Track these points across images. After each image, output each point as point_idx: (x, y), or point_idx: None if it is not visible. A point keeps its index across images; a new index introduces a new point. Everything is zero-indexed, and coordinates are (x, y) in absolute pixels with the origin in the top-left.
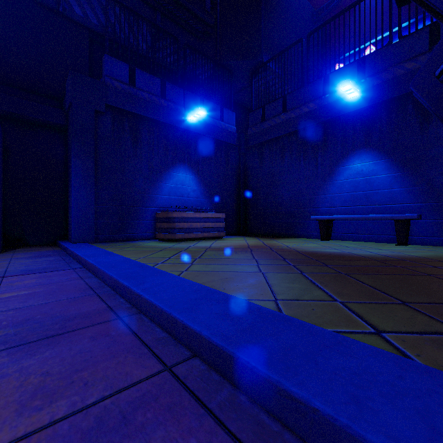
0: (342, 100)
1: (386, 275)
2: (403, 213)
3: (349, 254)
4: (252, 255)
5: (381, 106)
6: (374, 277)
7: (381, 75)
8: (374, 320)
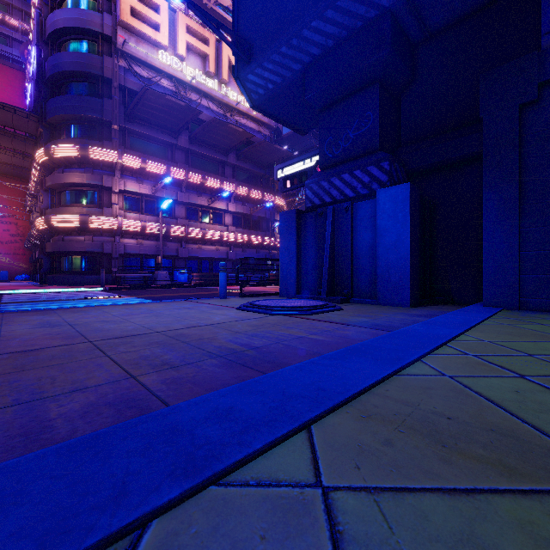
0: None
1: None
2: None
3: None
4: None
5: None
6: None
7: None
8: None
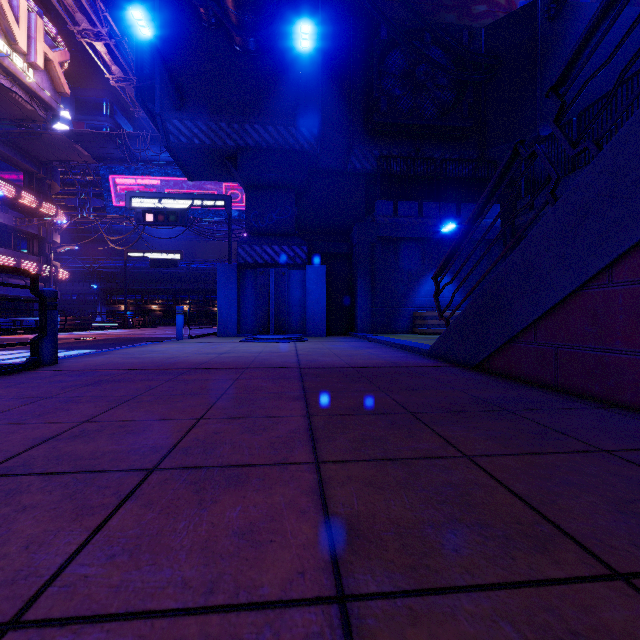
0: None
1: None
2: None
3: None
4: None
5: None
6: None
7: None
8: None
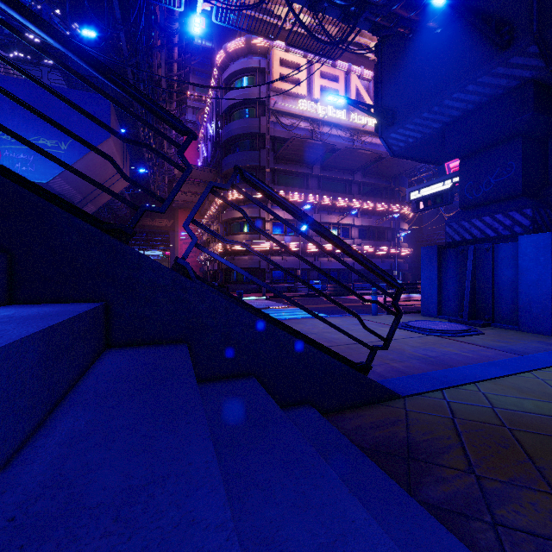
0: None
1: None
2: None
3: None
4: None
5: None
6: None
7: None
8: (462, 405)
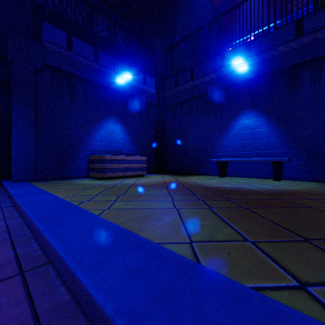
0: (235, 72)
1: (278, 209)
2: (278, 157)
3: (243, 188)
4: (168, 191)
5: (262, 78)
6: (270, 210)
7: (262, 55)
8: (290, 265)
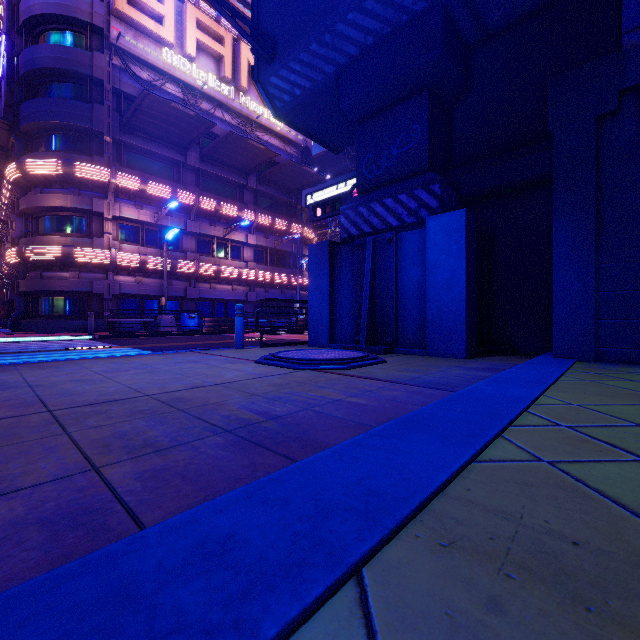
0: None
1: None
2: None
3: None
4: None
5: None
6: None
7: None
8: None
